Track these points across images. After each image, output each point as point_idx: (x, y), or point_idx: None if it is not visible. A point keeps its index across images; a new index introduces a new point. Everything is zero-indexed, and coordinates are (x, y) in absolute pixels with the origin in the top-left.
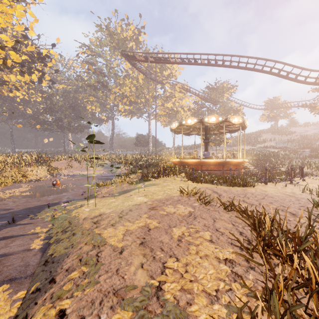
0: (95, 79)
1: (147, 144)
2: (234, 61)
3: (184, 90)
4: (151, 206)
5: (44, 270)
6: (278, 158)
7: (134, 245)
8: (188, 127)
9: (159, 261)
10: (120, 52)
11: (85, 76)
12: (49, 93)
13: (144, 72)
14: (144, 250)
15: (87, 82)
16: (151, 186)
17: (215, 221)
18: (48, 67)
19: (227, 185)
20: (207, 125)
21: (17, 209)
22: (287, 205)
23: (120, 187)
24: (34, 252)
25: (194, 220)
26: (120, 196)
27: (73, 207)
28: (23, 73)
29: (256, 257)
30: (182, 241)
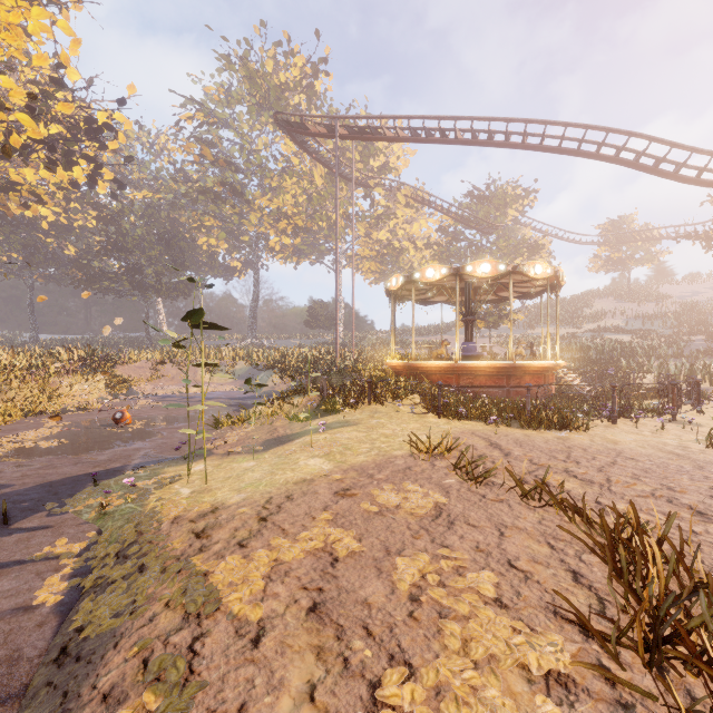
0: (216, 178)
1: (333, 324)
2: (532, 134)
3: (417, 202)
4: (341, 484)
5: (52, 683)
6: (632, 355)
7: (293, 616)
8: (427, 287)
9: (359, 677)
10: (272, 117)
11: (195, 171)
12: (114, 211)
13: (327, 161)
14: (320, 635)
15: (198, 186)
16: (341, 427)
17: (503, 533)
18: (109, 151)
19: (520, 426)
20: (470, 282)
21: (22, 485)
22: (678, 485)
23: (269, 429)
24: (40, 618)
25: (449, 529)
26: (268, 452)
27: (153, 482)
28: (52, 165)
29: (631, 664)
30: (422, 602)
